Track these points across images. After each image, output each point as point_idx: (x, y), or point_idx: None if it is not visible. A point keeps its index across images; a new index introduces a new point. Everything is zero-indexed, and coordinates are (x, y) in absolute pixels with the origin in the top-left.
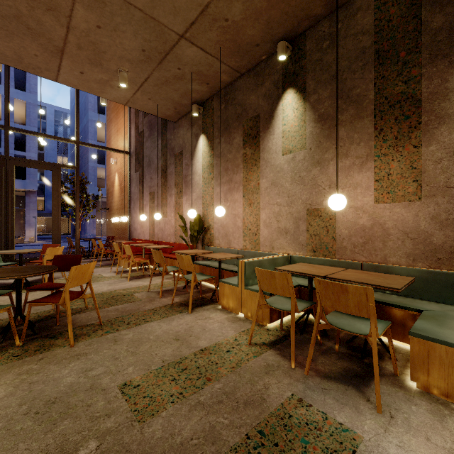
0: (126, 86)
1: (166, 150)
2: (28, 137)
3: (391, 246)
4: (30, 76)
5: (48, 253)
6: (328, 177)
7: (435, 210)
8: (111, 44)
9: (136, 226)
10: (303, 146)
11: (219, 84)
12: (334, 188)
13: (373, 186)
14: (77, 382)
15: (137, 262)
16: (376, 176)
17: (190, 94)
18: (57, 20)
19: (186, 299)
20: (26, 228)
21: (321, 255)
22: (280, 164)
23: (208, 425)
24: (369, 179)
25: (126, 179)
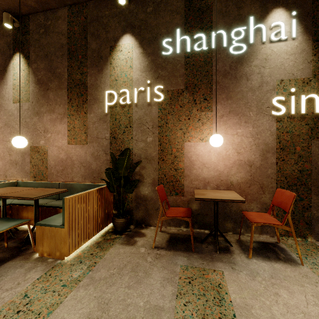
0: None
1: None
2: None
3: (75, 171)
4: None
5: None
6: (43, 125)
7: (93, 150)
8: None
9: None
10: (28, 99)
11: None
12: (47, 132)
13: (67, 134)
14: None
15: None
16: (68, 127)
17: None
18: None
19: None
20: None
21: (39, 180)
22: (12, 110)
23: None
24: (65, 129)
25: None
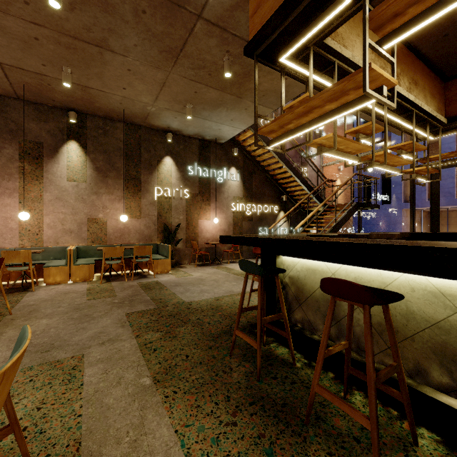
0: None
1: None
2: None
3: (132, 236)
4: None
5: None
6: (102, 202)
7: (146, 222)
8: None
9: None
10: (86, 181)
11: None
12: (106, 208)
13: (125, 211)
14: (68, 307)
15: None
16: (126, 206)
17: None
18: None
19: None
20: None
21: (98, 244)
22: (65, 187)
23: (131, 290)
24: (123, 207)
25: None
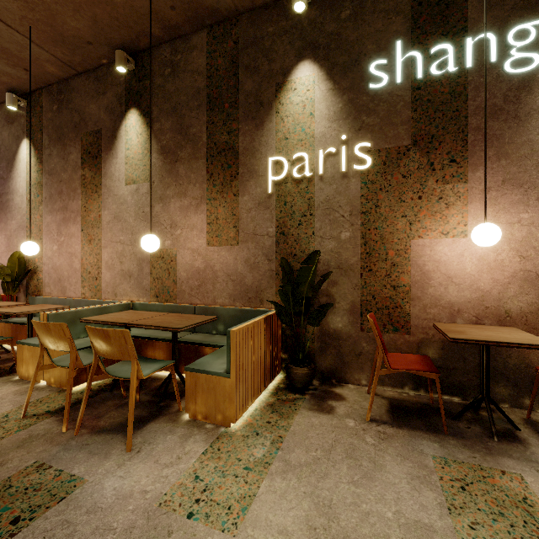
0: None
1: None
2: None
3: (219, 288)
4: None
5: None
6: (170, 216)
7: (248, 254)
8: None
9: None
10: (147, 178)
11: (47, 75)
12: (175, 228)
13: (206, 229)
14: None
15: None
16: (208, 219)
17: None
18: None
19: None
20: None
21: (164, 300)
22: (124, 195)
23: None
24: (203, 221)
25: None
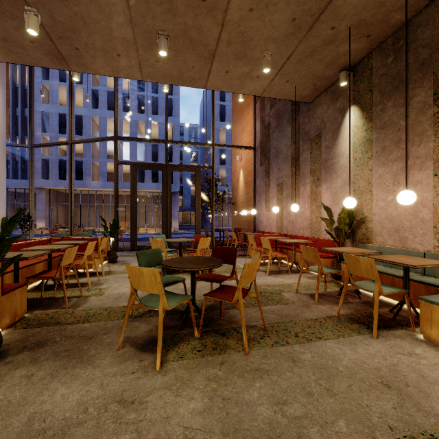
0: (269, 71)
1: (297, 136)
2: (174, 151)
3: None
4: (175, 103)
5: (200, 243)
6: None
7: None
8: (259, 26)
9: (262, 219)
10: None
11: (386, 30)
12: None
13: None
14: (276, 421)
15: (274, 256)
16: None
17: (338, 60)
18: (214, 21)
19: (353, 311)
20: (172, 220)
21: None
22: None
23: None
24: None
25: (251, 173)
